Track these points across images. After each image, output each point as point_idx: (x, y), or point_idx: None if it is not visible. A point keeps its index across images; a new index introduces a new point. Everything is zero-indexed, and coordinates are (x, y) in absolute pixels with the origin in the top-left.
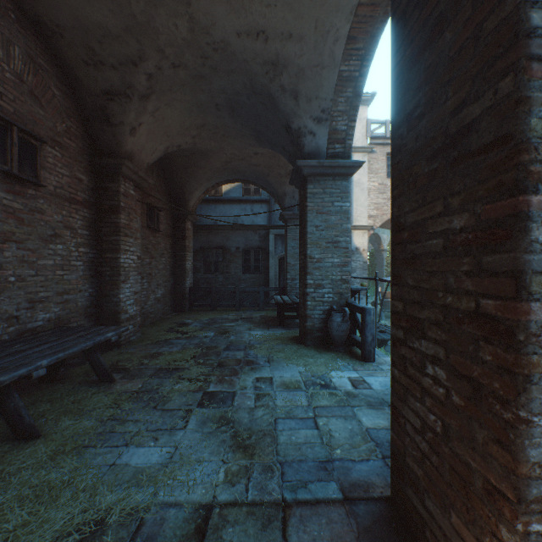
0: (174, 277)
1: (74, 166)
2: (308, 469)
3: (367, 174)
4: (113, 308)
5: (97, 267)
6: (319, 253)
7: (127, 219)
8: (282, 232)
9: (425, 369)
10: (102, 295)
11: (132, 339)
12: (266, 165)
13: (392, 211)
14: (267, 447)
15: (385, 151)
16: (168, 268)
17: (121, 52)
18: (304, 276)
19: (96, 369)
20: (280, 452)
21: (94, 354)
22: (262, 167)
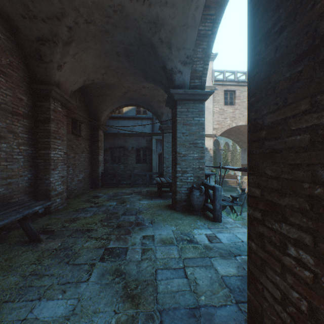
0: (91, 166)
1: (16, 89)
2: (181, 317)
3: (212, 103)
4: (45, 187)
5: (34, 159)
6: (185, 151)
7: (56, 127)
8: (160, 138)
9: (286, 250)
10: (37, 178)
11: (60, 208)
12: (150, 95)
13: (249, 115)
14: (149, 296)
15: (223, 89)
16: (87, 160)
17: (48, 9)
18: (175, 165)
19: (27, 233)
20: (159, 301)
21: (26, 222)
22: (148, 96)
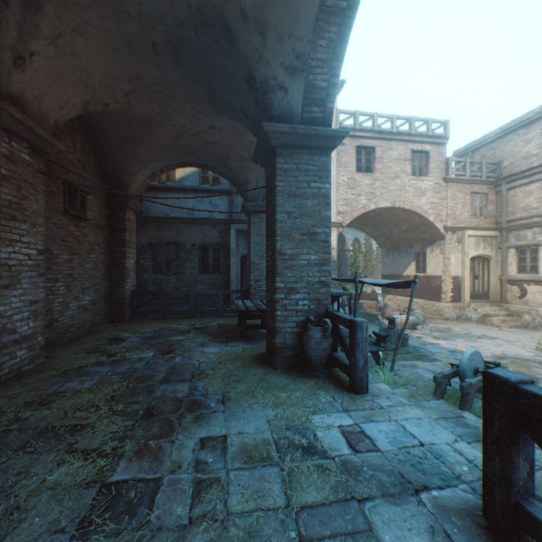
0: (111, 278)
1: None
2: None
3: (336, 168)
4: None
5: None
6: (292, 248)
7: (15, 195)
8: (245, 227)
9: None
10: None
11: (26, 369)
12: (225, 144)
13: None
14: None
15: (355, 143)
16: (100, 267)
17: None
18: (272, 278)
19: None
20: None
21: None
22: (221, 146)
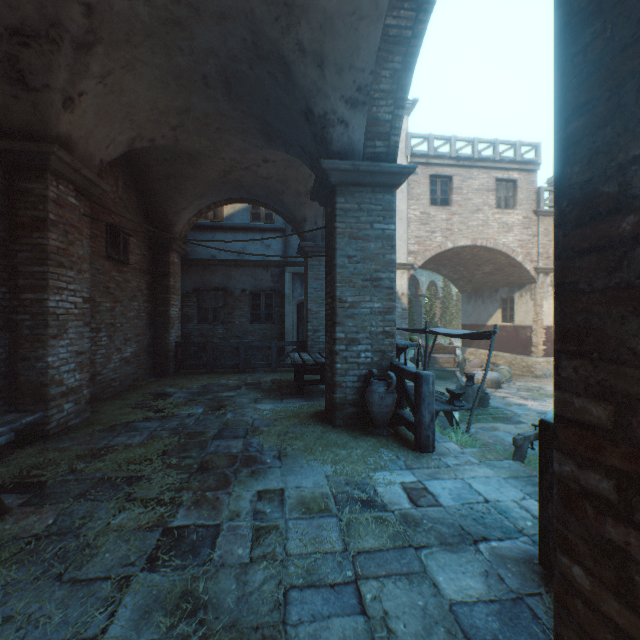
0: (154, 328)
1: None
2: None
3: (406, 201)
4: (35, 378)
5: (9, 313)
6: (353, 295)
7: (62, 241)
8: (301, 270)
9: None
10: (16, 357)
11: (73, 423)
12: (279, 178)
13: (561, 175)
14: None
15: (428, 172)
16: (143, 315)
17: None
18: (332, 327)
19: None
20: None
21: None
22: (275, 181)
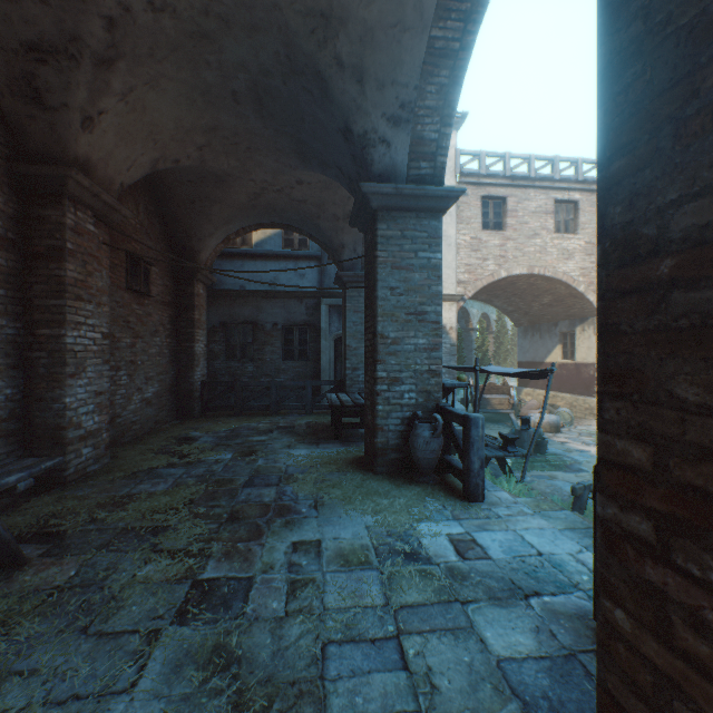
0: (177, 366)
1: None
2: None
3: (455, 224)
4: (52, 421)
5: (24, 351)
6: (396, 330)
7: (80, 272)
8: (339, 302)
9: None
10: (32, 398)
11: (91, 469)
12: (315, 201)
13: (604, 214)
14: None
15: (480, 193)
16: (165, 352)
17: None
18: (372, 366)
19: None
20: None
21: None
22: (310, 204)
